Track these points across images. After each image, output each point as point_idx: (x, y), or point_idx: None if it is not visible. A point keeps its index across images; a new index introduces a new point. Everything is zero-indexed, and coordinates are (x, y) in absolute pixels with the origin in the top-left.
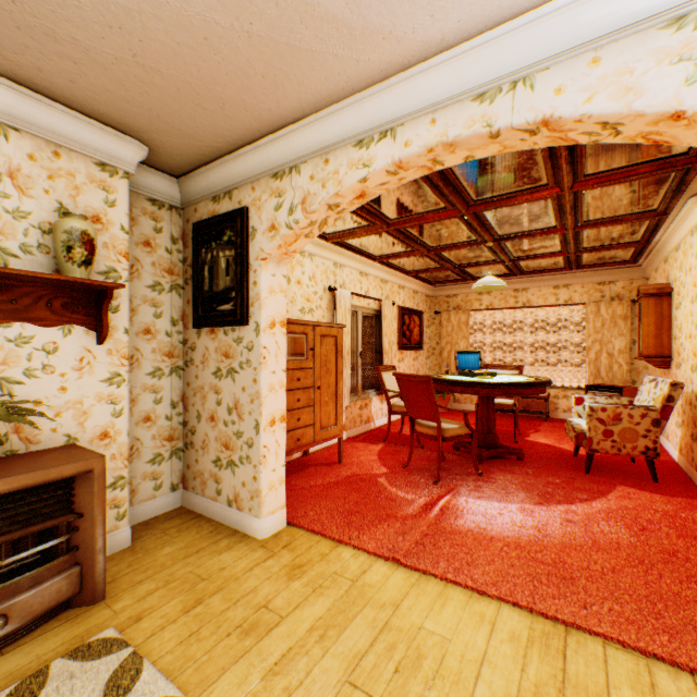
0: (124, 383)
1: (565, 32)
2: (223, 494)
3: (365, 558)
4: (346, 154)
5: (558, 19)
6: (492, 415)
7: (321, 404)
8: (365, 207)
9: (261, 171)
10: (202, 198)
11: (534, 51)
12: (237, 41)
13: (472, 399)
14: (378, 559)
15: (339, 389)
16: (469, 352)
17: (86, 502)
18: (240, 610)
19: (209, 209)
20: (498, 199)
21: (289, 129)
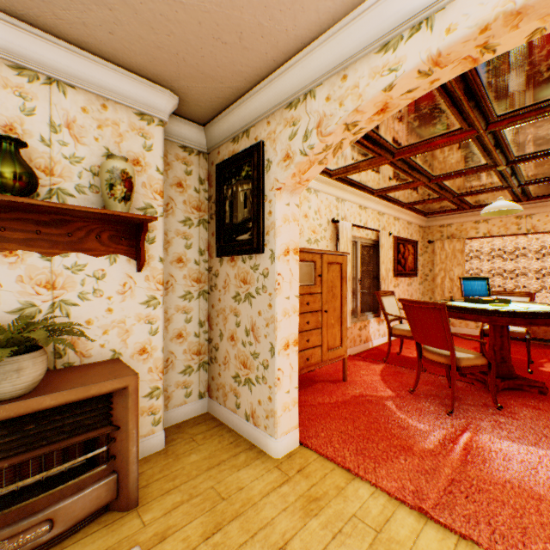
0: (159, 306)
1: None
2: (241, 408)
3: (385, 500)
4: (368, 63)
5: None
6: (506, 344)
7: (328, 326)
8: (372, 137)
9: (276, 103)
10: (223, 141)
11: None
12: None
13: (467, 323)
14: (401, 504)
15: (343, 312)
16: (475, 278)
17: (121, 416)
18: (257, 548)
19: (229, 150)
20: (527, 111)
21: (304, 51)
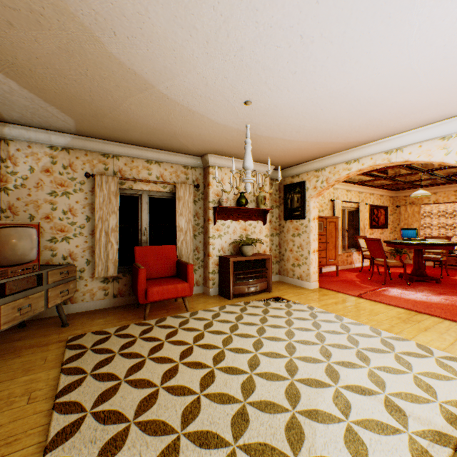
0: (268, 237)
1: (410, 139)
2: (295, 275)
3: (348, 296)
4: (342, 166)
5: (407, 136)
6: (420, 260)
7: (328, 250)
8: None
9: (311, 170)
10: (287, 177)
11: (401, 143)
12: (311, 149)
13: None
14: (353, 296)
15: (336, 244)
16: (409, 229)
17: (268, 266)
18: (310, 298)
19: (289, 180)
20: None
21: (321, 158)
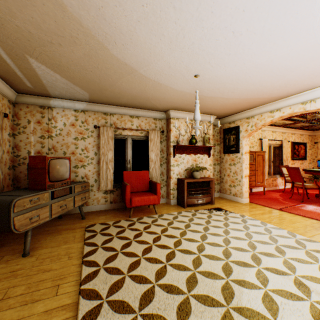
0: (211, 166)
1: None
2: (231, 193)
3: (272, 209)
4: (267, 114)
5: (319, 90)
6: None
7: (257, 175)
8: None
9: (243, 117)
10: (225, 123)
11: (314, 96)
12: (243, 103)
13: None
14: (276, 209)
15: (263, 171)
16: None
17: (211, 186)
18: (242, 209)
19: (227, 125)
20: None
21: (251, 109)
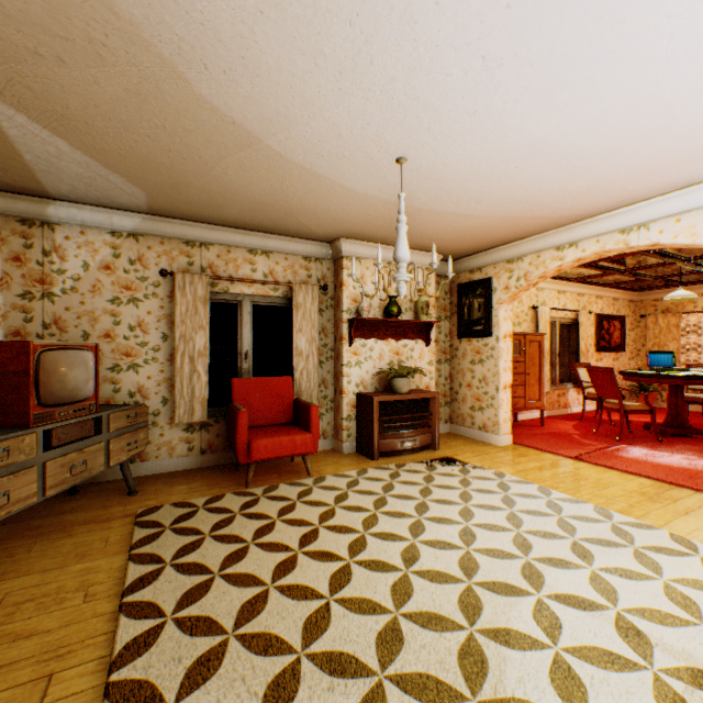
0: (433, 365)
1: (661, 209)
2: (475, 425)
3: (560, 457)
4: (549, 253)
5: (656, 205)
6: (680, 402)
7: (528, 385)
8: None
9: (500, 260)
10: (462, 272)
11: (646, 216)
12: (501, 228)
13: None
14: (568, 458)
15: (541, 376)
16: (661, 352)
17: (433, 409)
18: (498, 459)
19: (466, 277)
20: None
21: (517, 242)
